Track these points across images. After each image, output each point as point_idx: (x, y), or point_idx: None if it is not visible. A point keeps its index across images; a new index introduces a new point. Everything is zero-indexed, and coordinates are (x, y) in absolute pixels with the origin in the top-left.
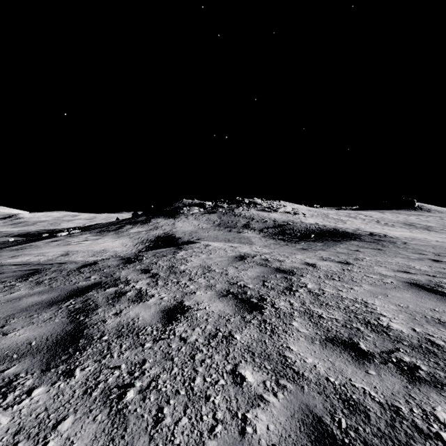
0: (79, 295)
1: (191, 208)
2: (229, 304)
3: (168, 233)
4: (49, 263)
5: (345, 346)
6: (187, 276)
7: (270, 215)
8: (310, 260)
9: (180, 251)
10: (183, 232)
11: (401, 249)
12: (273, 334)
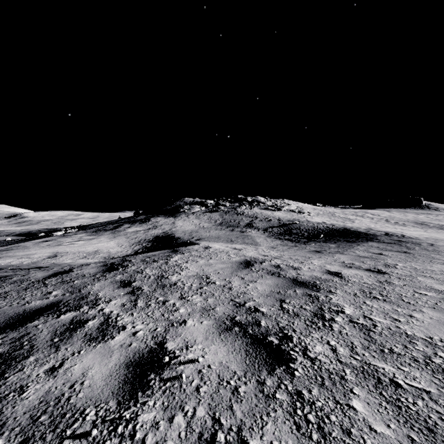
0: (16, 327)
1: (193, 207)
2: (235, 349)
3: (167, 233)
4: (28, 268)
5: None
6: (179, 291)
7: (274, 214)
8: (332, 268)
9: (174, 254)
10: (183, 231)
11: (432, 252)
12: (325, 439)
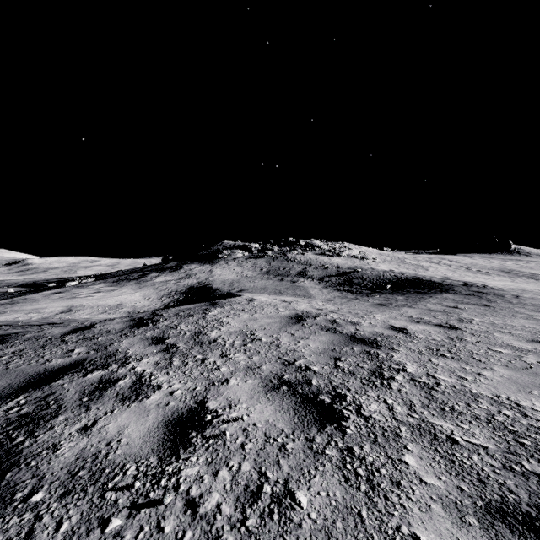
0: (38, 386)
1: (234, 252)
2: (283, 408)
3: (203, 283)
4: (39, 324)
5: (539, 537)
6: (219, 349)
7: (331, 260)
8: (397, 323)
9: (213, 308)
10: (222, 281)
11: (516, 306)
12: (373, 490)
